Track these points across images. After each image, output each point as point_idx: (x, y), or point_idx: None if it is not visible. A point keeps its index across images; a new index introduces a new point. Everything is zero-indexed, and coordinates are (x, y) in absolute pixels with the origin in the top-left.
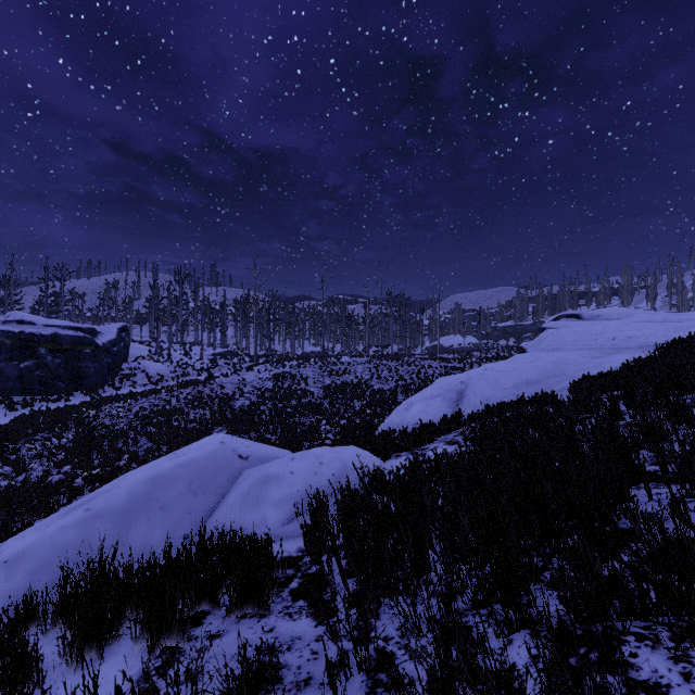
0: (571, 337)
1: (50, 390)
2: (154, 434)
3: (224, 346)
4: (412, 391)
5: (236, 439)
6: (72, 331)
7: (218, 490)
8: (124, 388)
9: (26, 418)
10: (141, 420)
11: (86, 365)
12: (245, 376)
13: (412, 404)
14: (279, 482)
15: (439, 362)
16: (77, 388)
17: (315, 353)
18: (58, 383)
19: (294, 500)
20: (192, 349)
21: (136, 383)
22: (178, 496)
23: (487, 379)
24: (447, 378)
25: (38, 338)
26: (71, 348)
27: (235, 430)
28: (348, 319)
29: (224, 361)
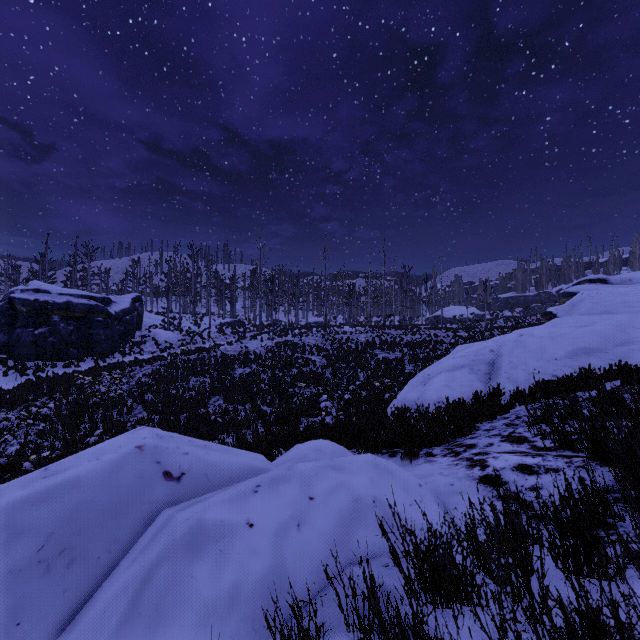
0: (620, 298)
1: (62, 356)
2: (150, 403)
3: (232, 317)
4: (420, 361)
5: (169, 438)
6: (85, 300)
7: (103, 555)
8: (133, 354)
9: (29, 383)
10: (138, 388)
11: (97, 332)
12: (249, 344)
13: (429, 376)
14: (220, 550)
15: (445, 331)
16: (89, 354)
17: (318, 323)
18: (70, 350)
19: (247, 601)
20: (203, 319)
21: (145, 350)
22: (6, 577)
23: (526, 347)
24: (469, 346)
25: (52, 305)
26: (83, 315)
27: (231, 400)
28: (350, 289)
29: (230, 330)
